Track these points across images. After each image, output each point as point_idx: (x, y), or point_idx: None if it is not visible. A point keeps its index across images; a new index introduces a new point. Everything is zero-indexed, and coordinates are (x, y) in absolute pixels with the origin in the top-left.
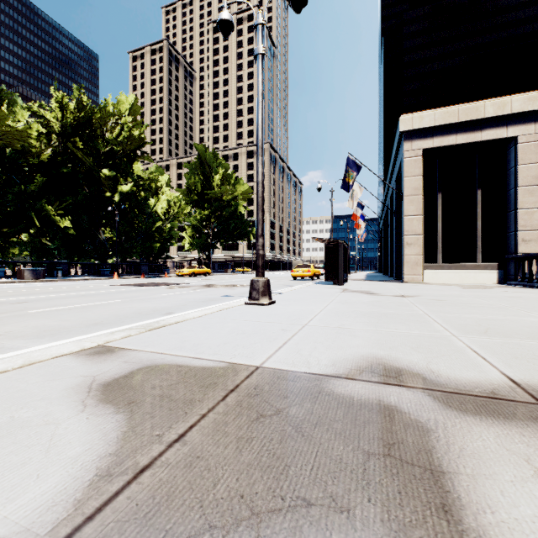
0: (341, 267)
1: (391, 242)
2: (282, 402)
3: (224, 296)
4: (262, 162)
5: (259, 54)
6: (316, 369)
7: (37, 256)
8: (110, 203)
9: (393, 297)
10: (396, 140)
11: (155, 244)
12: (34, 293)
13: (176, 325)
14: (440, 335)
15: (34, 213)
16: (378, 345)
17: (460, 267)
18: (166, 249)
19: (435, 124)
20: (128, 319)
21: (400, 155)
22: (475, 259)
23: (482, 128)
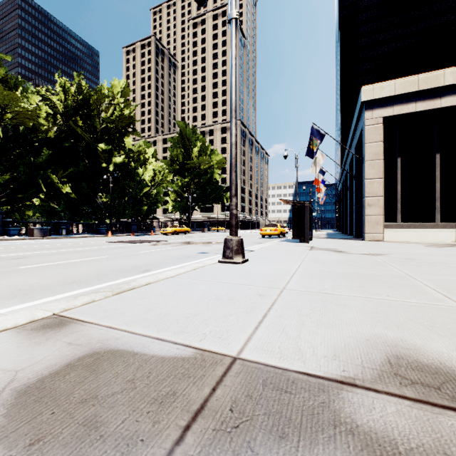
0: (307, 226)
1: (350, 204)
2: (277, 451)
3: (199, 253)
4: (236, 124)
5: (232, 19)
6: (314, 365)
7: (47, 217)
8: (106, 172)
9: (363, 255)
10: (357, 110)
11: (143, 206)
12: (34, 249)
13: (147, 287)
14: (446, 306)
15: (42, 180)
16: (380, 322)
17: (419, 226)
18: (152, 211)
19: (396, 94)
20: (105, 276)
21: (361, 124)
22: (434, 218)
23: (442, 95)
